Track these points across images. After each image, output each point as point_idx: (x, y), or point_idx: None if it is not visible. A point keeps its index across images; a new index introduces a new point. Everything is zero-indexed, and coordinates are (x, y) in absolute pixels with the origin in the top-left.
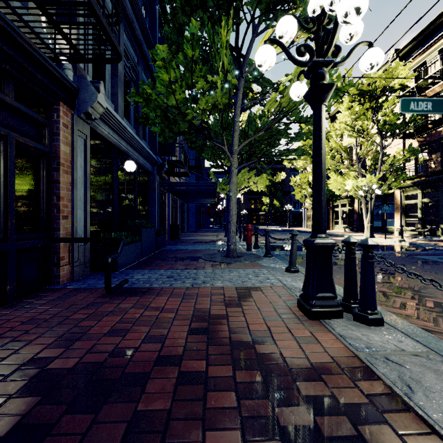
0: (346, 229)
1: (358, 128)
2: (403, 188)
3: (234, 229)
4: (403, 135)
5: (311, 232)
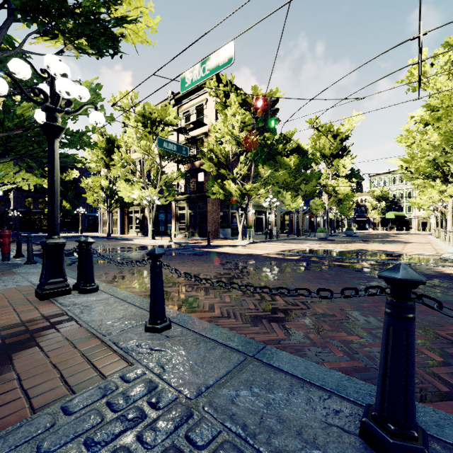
0: (139, 233)
1: (144, 146)
2: (177, 201)
3: None
4: (176, 160)
5: (104, 238)
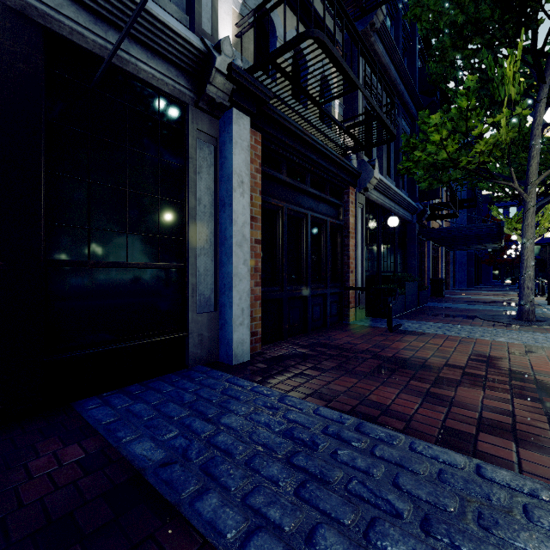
0: None
1: None
2: None
3: (531, 285)
4: None
5: None
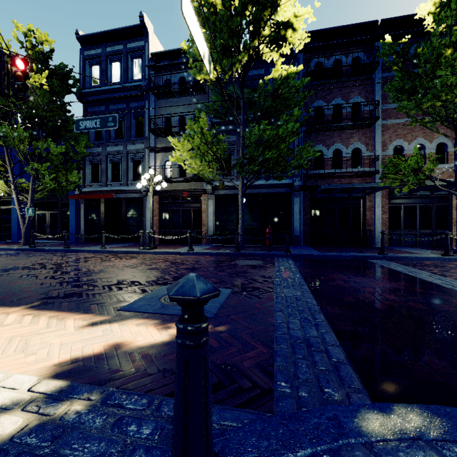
0: None
1: None
2: None
3: (239, 231)
4: None
5: None
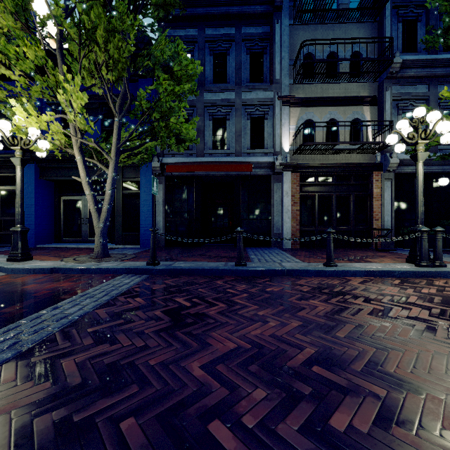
0: None
1: None
2: None
3: None
4: None
5: None
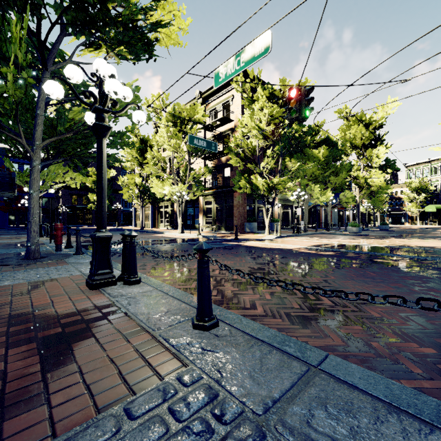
0: (169, 227)
1: (174, 144)
2: (204, 196)
3: (37, 229)
4: (204, 157)
5: (138, 231)
